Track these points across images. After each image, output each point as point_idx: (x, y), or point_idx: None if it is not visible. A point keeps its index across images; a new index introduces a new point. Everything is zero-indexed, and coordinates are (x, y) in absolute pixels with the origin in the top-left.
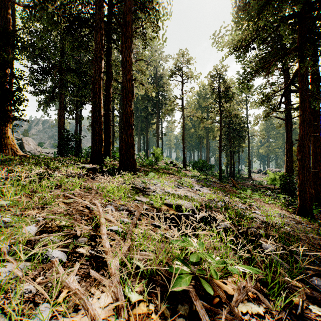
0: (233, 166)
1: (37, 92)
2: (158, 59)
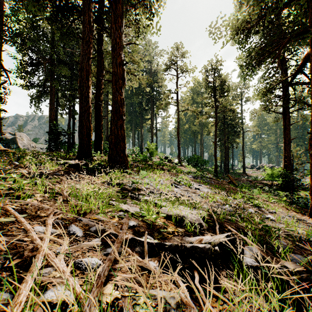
0: (227, 162)
1: (28, 85)
2: (153, 55)
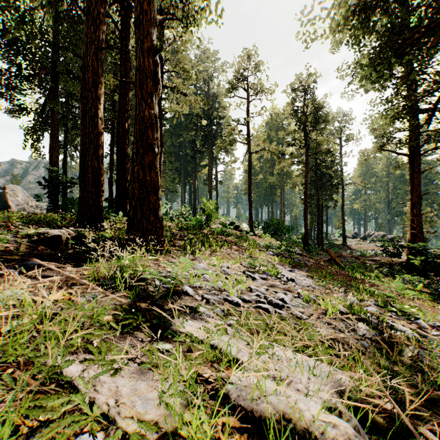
0: (321, 229)
1: (16, 109)
2: (211, 71)
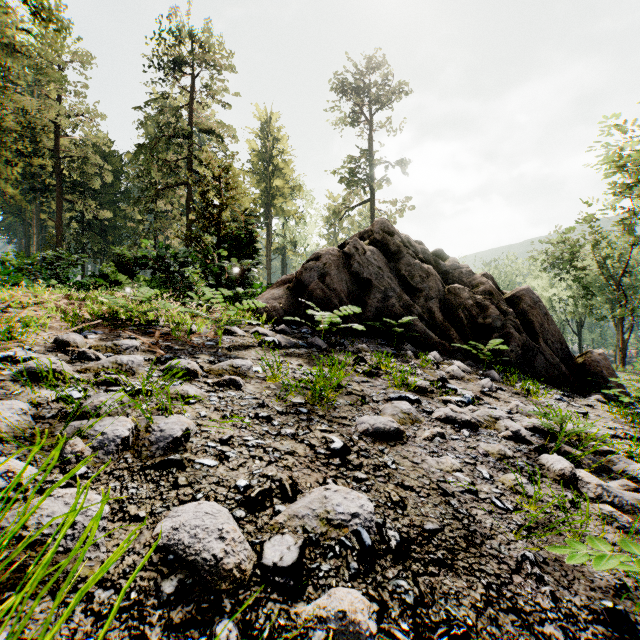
0: None
1: None
2: None
